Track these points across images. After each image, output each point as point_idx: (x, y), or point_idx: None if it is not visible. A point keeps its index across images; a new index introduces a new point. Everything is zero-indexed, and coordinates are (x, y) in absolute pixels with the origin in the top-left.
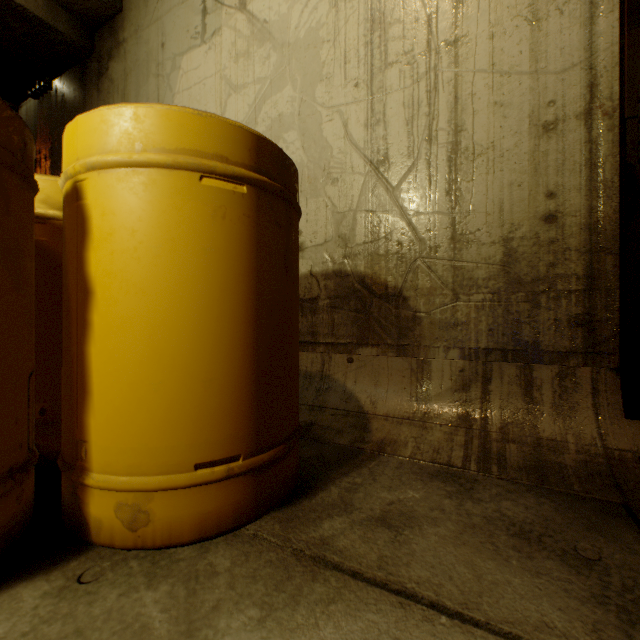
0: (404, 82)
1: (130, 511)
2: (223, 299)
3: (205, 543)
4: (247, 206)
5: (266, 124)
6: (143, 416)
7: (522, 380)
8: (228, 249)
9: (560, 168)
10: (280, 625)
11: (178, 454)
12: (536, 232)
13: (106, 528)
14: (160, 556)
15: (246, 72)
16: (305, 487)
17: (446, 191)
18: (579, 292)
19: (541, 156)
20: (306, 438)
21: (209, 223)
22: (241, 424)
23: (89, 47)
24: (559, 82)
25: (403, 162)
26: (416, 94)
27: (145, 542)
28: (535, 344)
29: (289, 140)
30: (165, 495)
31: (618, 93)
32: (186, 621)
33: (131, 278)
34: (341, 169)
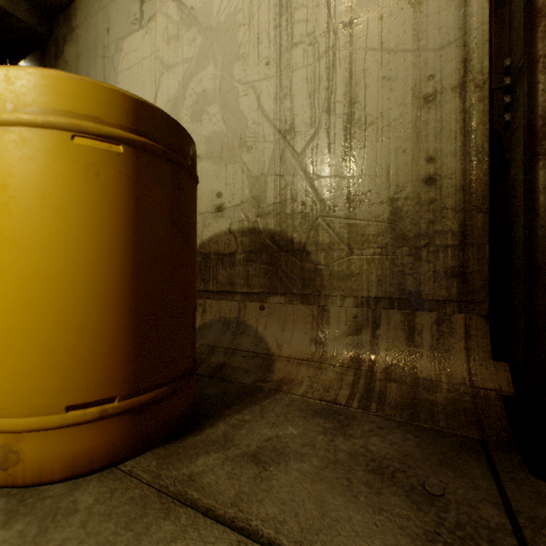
0: (307, 60)
1: (1, 451)
2: (97, 251)
3: (79, 480)
4: (124, 164)
5: (193, 99)
6: (14, 361)
7: (406, 325)
8: (102, 204)
9: (438, 135)
10: None
11: (49, 397)
12: (418, 193)
13: None
14: (30, 493)
15: (176, 53)
16: (196, 424)
17: (342, 157)
18: (454, 246)
19: (422, 125)
20: (215, 377)
21: (82, 180)
22: (117, 368)
23: (47, 33)
24: (438, 58)
25: (306, 131)
26: (317, 71)
27: (15, 480)
28: (417, 293)
29: (212, 113)
30: (35, 436)
31: (488, 67)
32: None
33: (2, 231)
34: (255, 138)
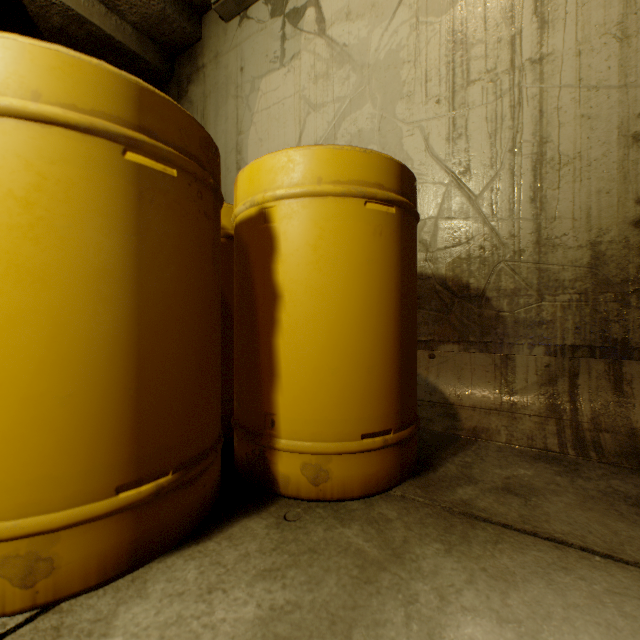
0: (487, 98)
1: (313, 470)
2: (380, 301)
3: (366, 499)
4: (395, 224)
5: (345, 139)
6: (323, 394)
7: (611, 375)
8: (383, 260)
9: None
10: (464, 554)
11: (349, 426)
12: (625, 236)
13: (293, 483)
14: (336, 506)
15: (325, 92)
16: (424, 463)
17: (530, 199)
18: None
19: (630, 165)
20: None
21: (371, 239)
22: (391, 404)
23: (170, 73)
24: None
25: (486, 172)
26: (499, 109)
27: (325, 495)
28: (624, 341)
29: None
30: (340, 458)
31: None
32: (388, 548)
33: (314, 285)
34: (422, 180)
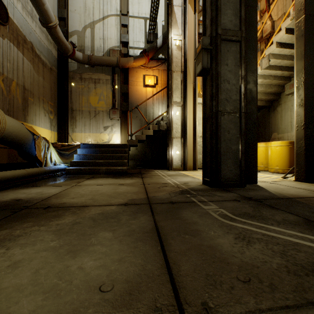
0: None
1: None
2: None
3: None
4: None
5: None
6: None
7: None
8: None
9: None
10: None
11: None
12: None
13: None
14: None
15: None
16: None
17: None
18: None
19: None
20: None
21: None
22: None
23: (271, 105)
24: None
25: None
26: None
27: None
28: None
29: None
30: None
31: None
32: None
33: None
34: None
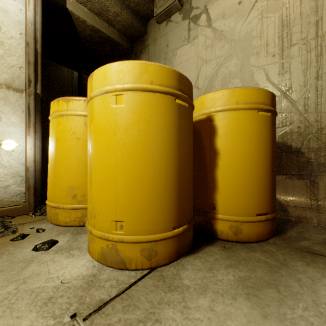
0: (301, 52)
1: (234, 228)
2: (264, 155)
3: (257, 243)
4: (270, 120)
5: (222, 76)
6: (239, 196)
7: None
8: (265, 137)
9: None
10: (316, 266)
11: (251, 210)
12: None
13: (224, 233)
14: (245, 245)
15: (211, 54)
16: (277, 230)
17: None
18: None
19: None
20: None
21: (260, 128)
22: (268, 201)
23: (132, 49)
24: None
25: (301, 89)
26: (309, 57)
27: (240, 239)
28: None
29: (235, 82)
30: (246, 224)
31: None
32: (278, 261)
33: (234, 148)
34: None
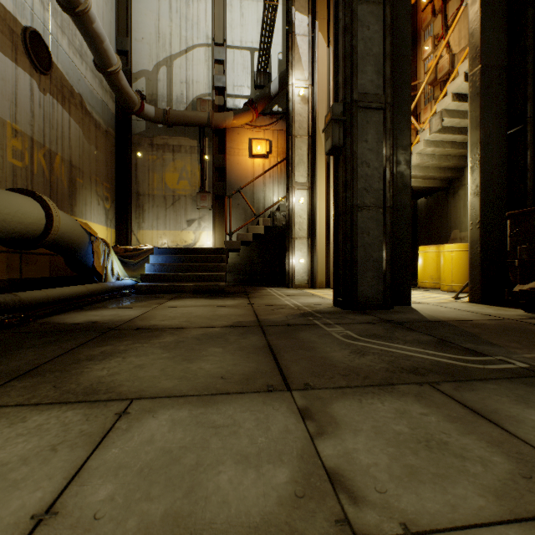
0: None
1: None
2: None
3: None
4: None
5: None
6: None
7: None
8: None
9: None
10: None
11: None
12: None
13: None
14: None
15: None
16: None
17: None
18: None
19: None
20: None
21: None
22: None
23: (450, 186)
24: None
25: None
26: None
27: None
28: None
29: None
30: None
31: None
32: None
33: None
34: None
